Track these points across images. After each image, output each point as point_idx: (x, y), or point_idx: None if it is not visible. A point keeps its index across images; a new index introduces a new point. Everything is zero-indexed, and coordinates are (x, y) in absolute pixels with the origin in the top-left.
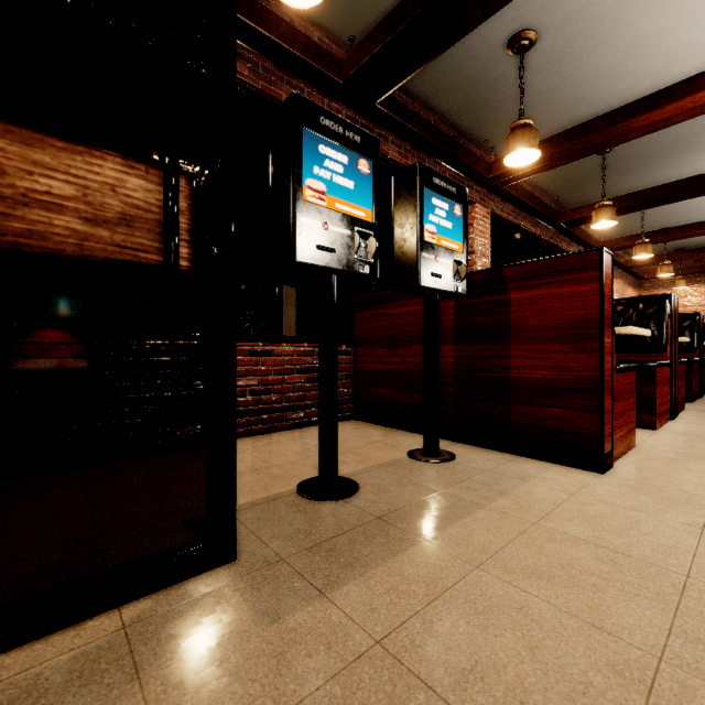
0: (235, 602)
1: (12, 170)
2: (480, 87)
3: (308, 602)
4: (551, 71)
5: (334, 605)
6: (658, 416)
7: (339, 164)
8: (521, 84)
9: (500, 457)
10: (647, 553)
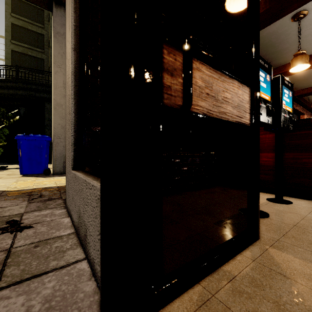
0: (283, 254)
1: (220, 90)
2: (272, 37)
3: None
4: (309, 27)
5: None
6: None
7: (262, 78)
8: (299, 34)
9: None
10: None
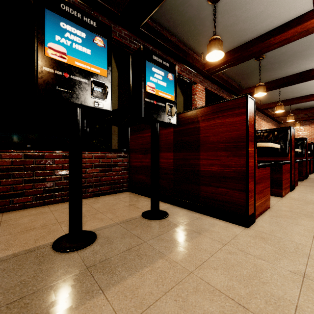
0: None
1: None
2: (196, 23)
3: None
4: (231, 13)
5: None
6: (283, 190)
7: (78, 37)
8: (214, 18)
9: (193, 215)
10: (261, 306)
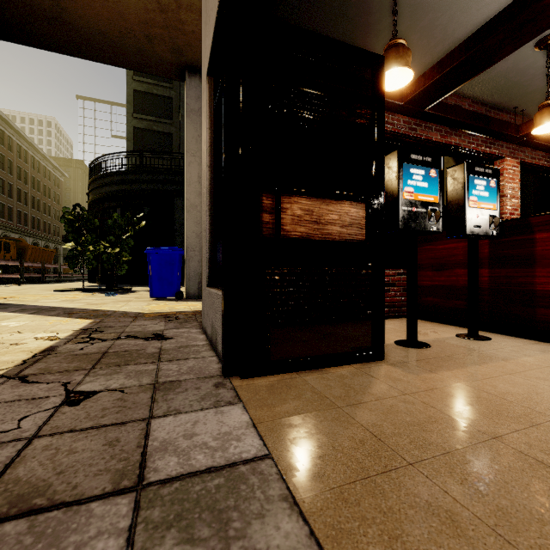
0: (394, 369)
1: (324, 214)
2: (510, 75)
3: (426, 372)
4: None
5: (438, 374)
6: None
7: (420, 176)
8: (548, 72)
9: (526, 341)
10: None
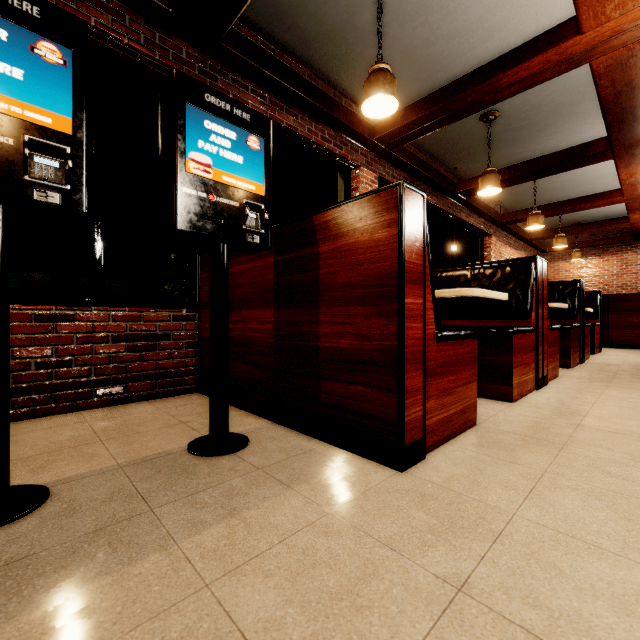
0: None
1: None
2: (350, 38)
3: None
4: (419, 20)
5: None
6: (516, 387)
7: None
8: (379, 27)
9: (301, 445)
10: None
